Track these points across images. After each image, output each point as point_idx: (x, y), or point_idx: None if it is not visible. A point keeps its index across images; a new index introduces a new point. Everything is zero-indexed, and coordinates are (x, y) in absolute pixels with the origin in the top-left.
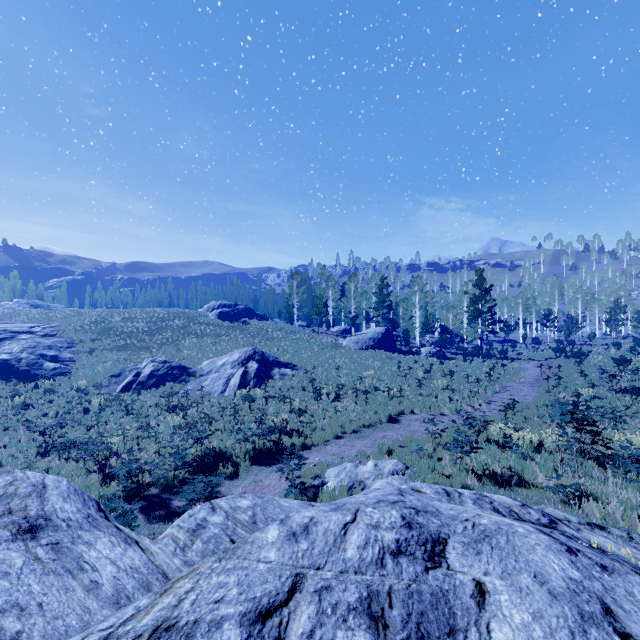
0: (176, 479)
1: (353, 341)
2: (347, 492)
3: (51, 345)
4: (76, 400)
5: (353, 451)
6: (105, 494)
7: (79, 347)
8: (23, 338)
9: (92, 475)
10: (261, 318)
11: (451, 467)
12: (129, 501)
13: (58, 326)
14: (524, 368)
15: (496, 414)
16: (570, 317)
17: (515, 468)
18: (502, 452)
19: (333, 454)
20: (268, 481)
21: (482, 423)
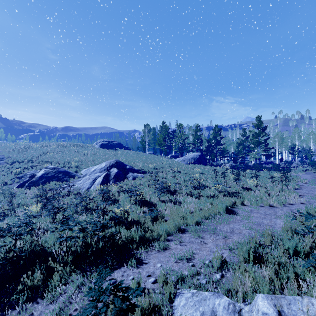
0: None
1: (181, 160)
2: None
3: None
4: None
5: (204, 253)
6: None
7: (5, 160)
8: None
9: None
10: (127, 149)
11: None
12: None
13: None
14: (296, 175)
15: None
16: (304, 149)
17: None
18: None
19: (179, 257)
20: None
21: None
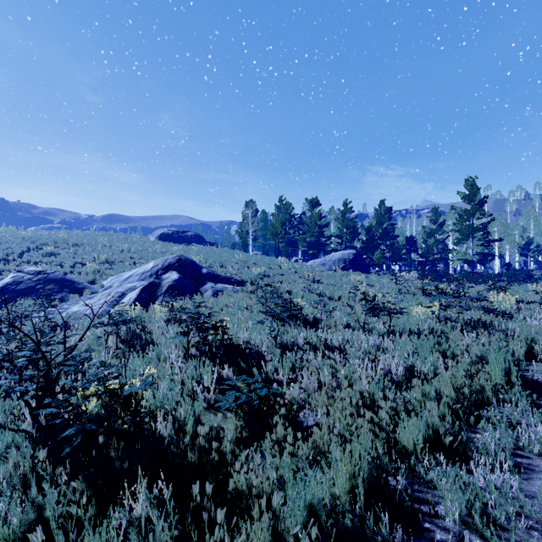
0: None
1: (318, 263)
2: None
3: None
4: None
5: None
6: None
7: None
8: None
9: None
10: (212, 246)
11: None
12: None
13: None
14: None
15: None
16: None
17: None
18: None
19: None
20: None
21: None
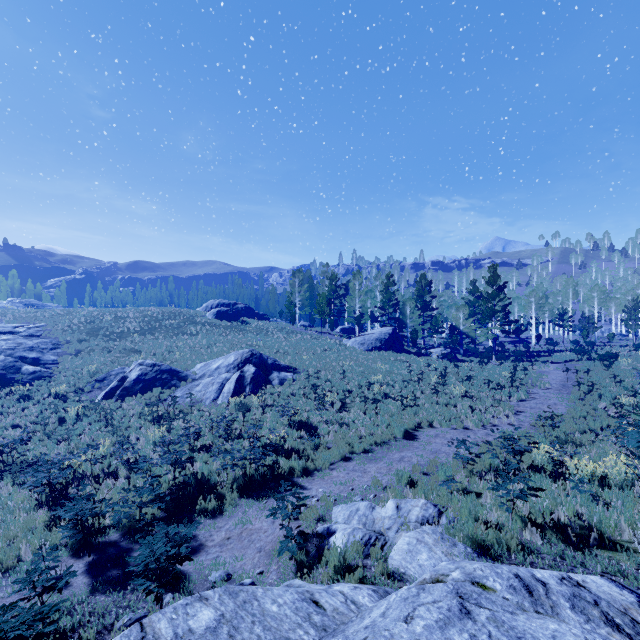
0: (141, 521)
1: (358, 342)
2: (362, 550)
3: (33, 346)
4: (50, 409)
5: (365, 479)
6: (39, 549)
7: (64, 348)
8: (4, 339)
9: (38, 513)
10: (261, 318)
11: (497, 511)
12: (78, 552)
13: (45, 326)
14: (545, 372)
15: (528, 428)
16: (585, 317)
17: (590, 518)
18: (555, 485)
19: (340, 483)
20: (258, 523)
21: (527, 447)
